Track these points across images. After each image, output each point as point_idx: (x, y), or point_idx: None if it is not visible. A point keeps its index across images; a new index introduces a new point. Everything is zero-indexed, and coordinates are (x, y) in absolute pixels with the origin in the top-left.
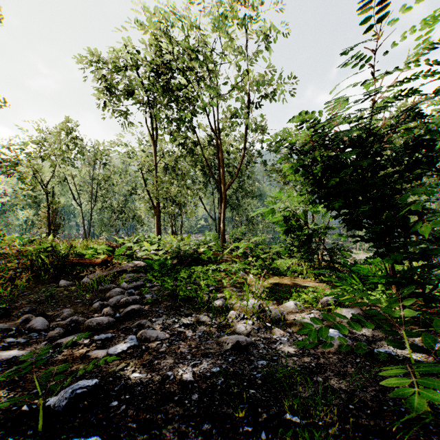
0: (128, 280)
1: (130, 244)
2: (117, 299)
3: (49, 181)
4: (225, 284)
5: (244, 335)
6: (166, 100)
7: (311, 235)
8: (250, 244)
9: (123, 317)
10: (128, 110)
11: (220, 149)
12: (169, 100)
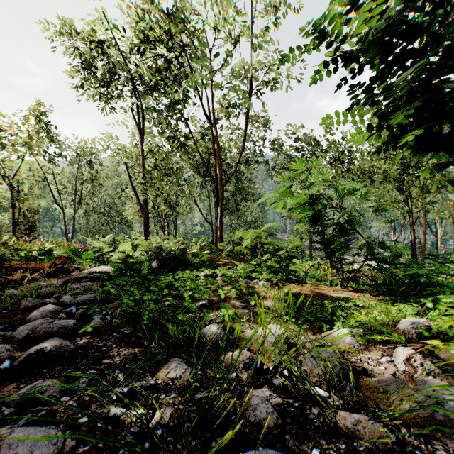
0: (79, 292)
1: (100, 244)
2: (34, 326)
3: (15, 174)
4: (222, 296)
5: (271, 435)
6: (154, 81)
7: (350, 221)
8: (262, 233)
9: (16, 368)
10: (111, 95)
11: (217, 139)
12: (158, 82)
